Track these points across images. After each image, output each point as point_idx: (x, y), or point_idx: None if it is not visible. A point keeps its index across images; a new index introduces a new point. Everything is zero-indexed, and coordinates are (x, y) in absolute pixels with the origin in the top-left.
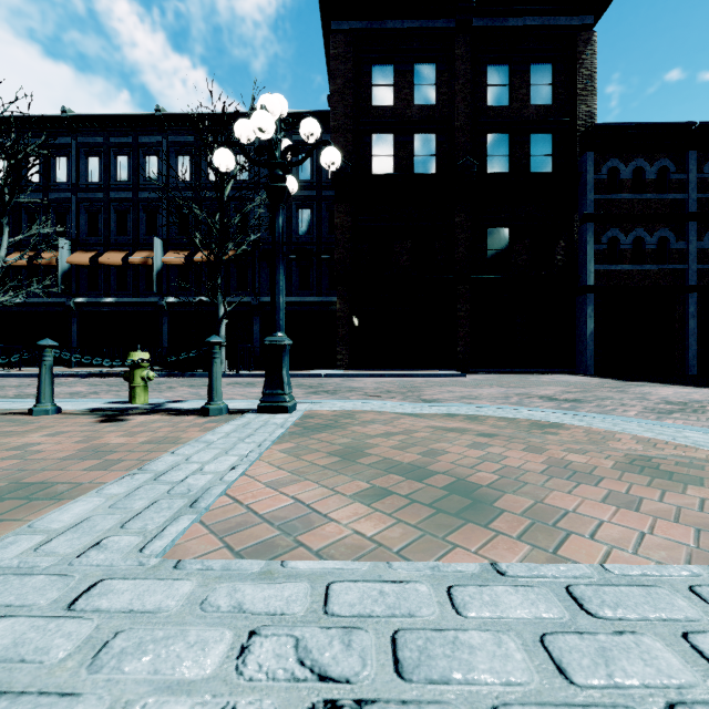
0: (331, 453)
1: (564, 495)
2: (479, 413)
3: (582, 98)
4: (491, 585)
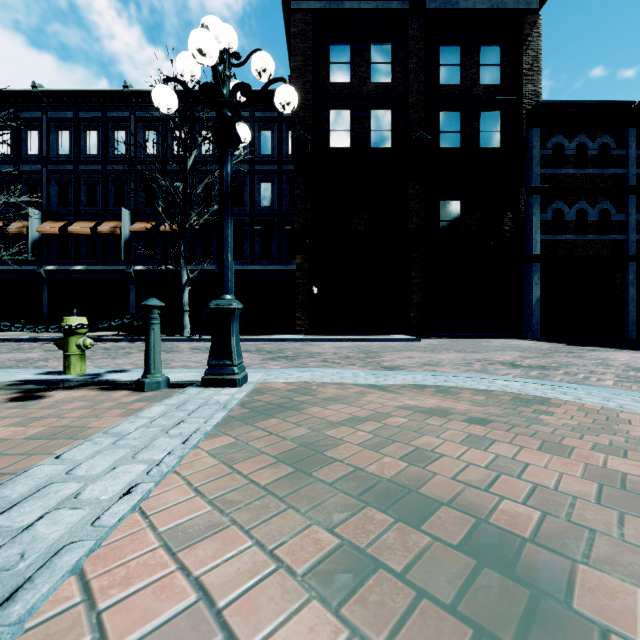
0: (280, 454)
1: None
2: (448, 384)
3: (528, 77)
4: None
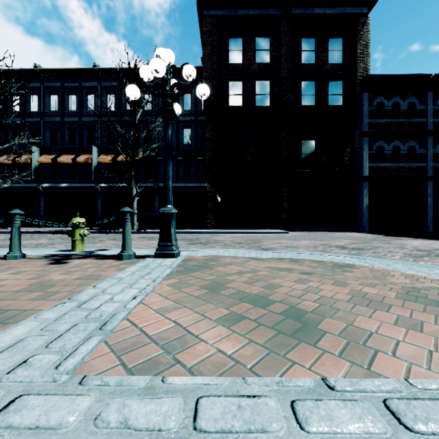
0: (202, 286)
1: (366, 319)
2: (299, 257)
3: (360, 58)
4: (324, 399)
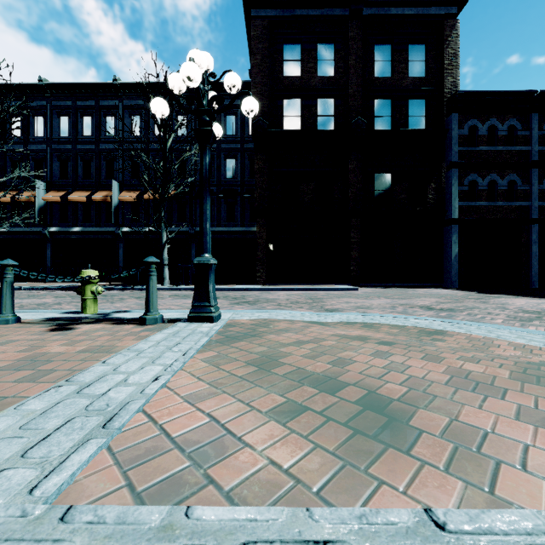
0: (249, 362)
1: (474, 410)
2: (373, 321)
3: (448, 71)
4: None
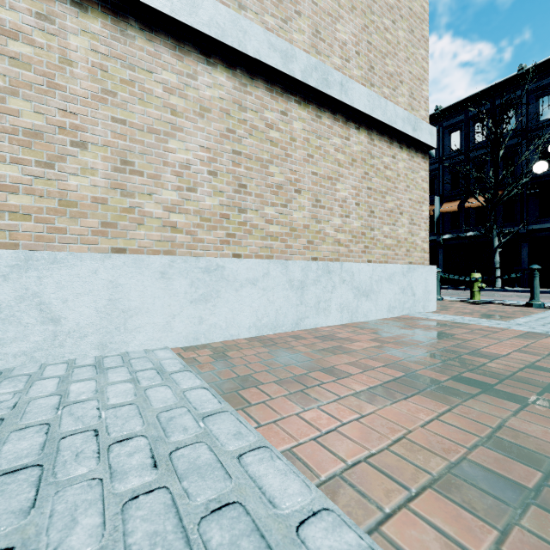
0: None
1: None
2: None
3: None
4: None
